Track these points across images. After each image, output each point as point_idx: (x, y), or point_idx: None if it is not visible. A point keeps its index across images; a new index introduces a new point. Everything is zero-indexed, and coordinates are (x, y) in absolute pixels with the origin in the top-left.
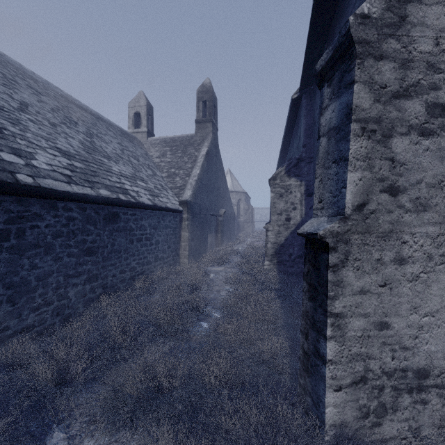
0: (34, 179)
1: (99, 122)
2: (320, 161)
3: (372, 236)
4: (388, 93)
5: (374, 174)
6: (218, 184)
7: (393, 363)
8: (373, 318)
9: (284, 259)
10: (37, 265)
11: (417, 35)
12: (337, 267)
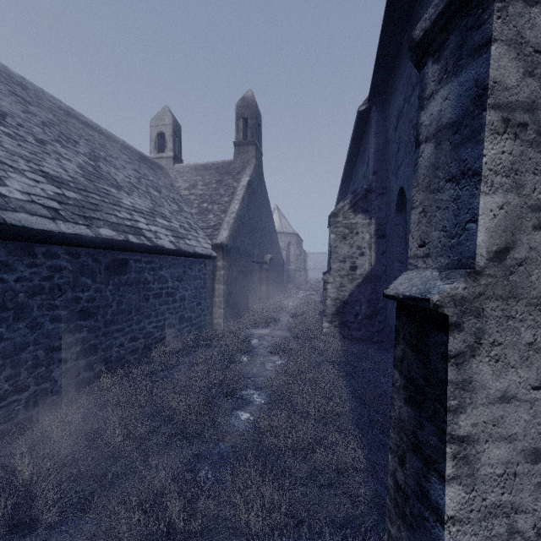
0: None
1: (109, 142)
2: (420, 181)
3: (520, 303)
4: None
5: (524, 199)
6: (263, 223)
7: None
8: (521, 442)
9: (349, 319)
10: (2, 335)
11: None
12: (463, 357)
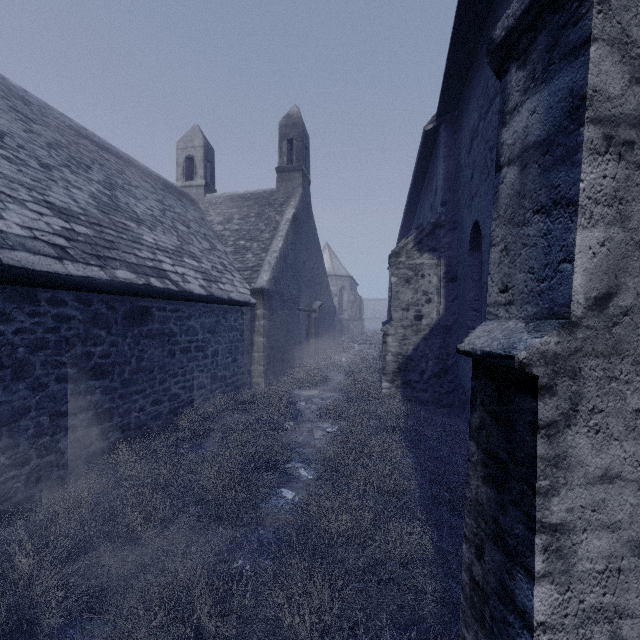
0: None
1: (128, 168)
2: (502, 213)
3: (625, 361)
4: None
5: (630, 234)
6: (311, 264)
7: None
8: (627, 531)
9: (413, 378)
10: None
11: None
12: (555, 427)
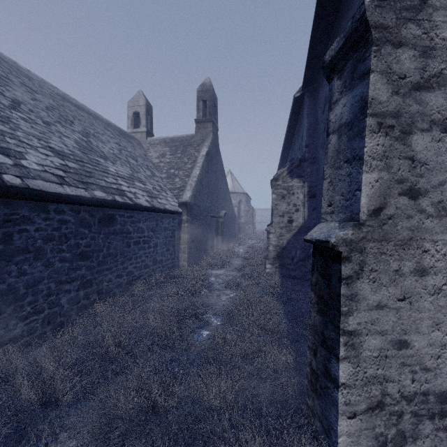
0: (22, 180)
1: (96, 121)
2: (329, 161)
3: (389, 244)
4: (407, 84)
5: (392, 175)
6: (219, 185)
7: (413, 386)
8: (390, 335)
9: (286, 262)
10: (26, 271)
11: (440, 20)
12: (351, 279)
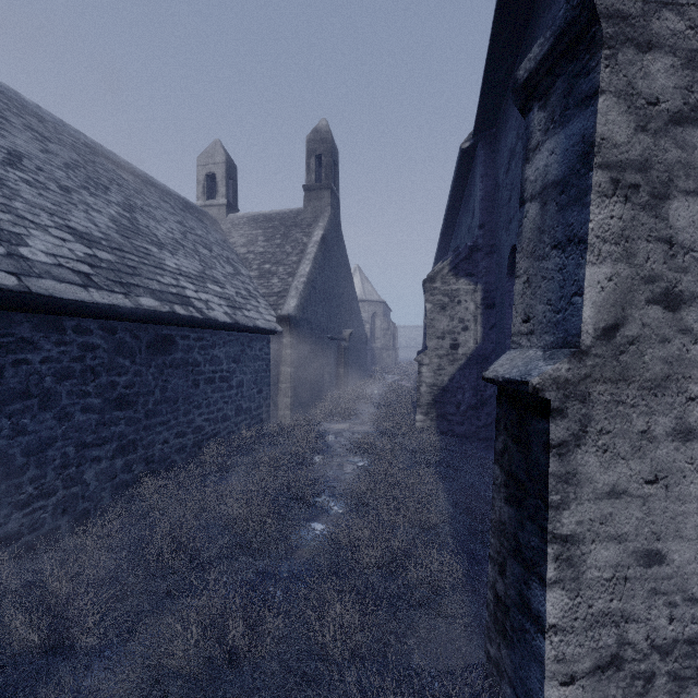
0: (20, 280)
1: (147, 187)
2: (525, 246)
3: (631, 386)
4: (662, 114)
5: (635, 269)
6: (341, 289)
7: (671, 628)
8: (633, 543)
9: (448, 411)
10: (25, 428)
11: None
12: (566, 446)
